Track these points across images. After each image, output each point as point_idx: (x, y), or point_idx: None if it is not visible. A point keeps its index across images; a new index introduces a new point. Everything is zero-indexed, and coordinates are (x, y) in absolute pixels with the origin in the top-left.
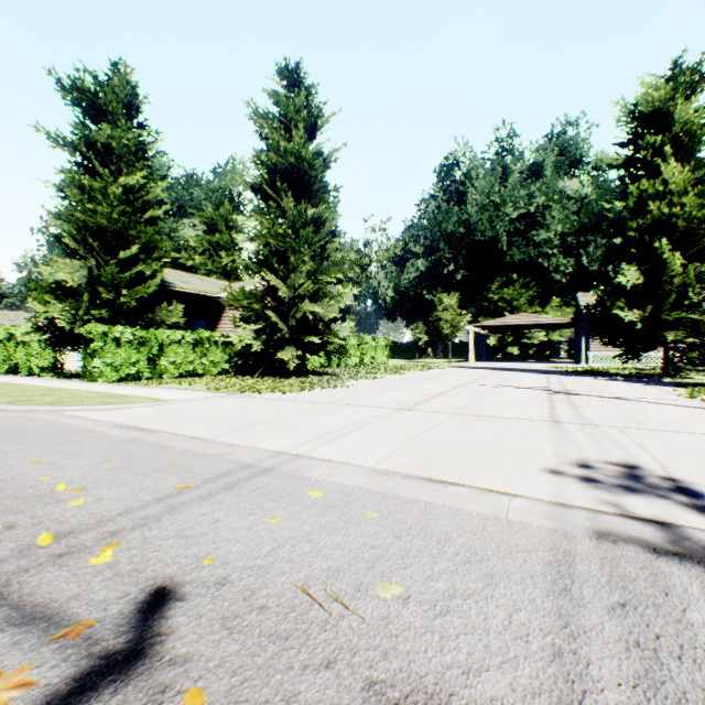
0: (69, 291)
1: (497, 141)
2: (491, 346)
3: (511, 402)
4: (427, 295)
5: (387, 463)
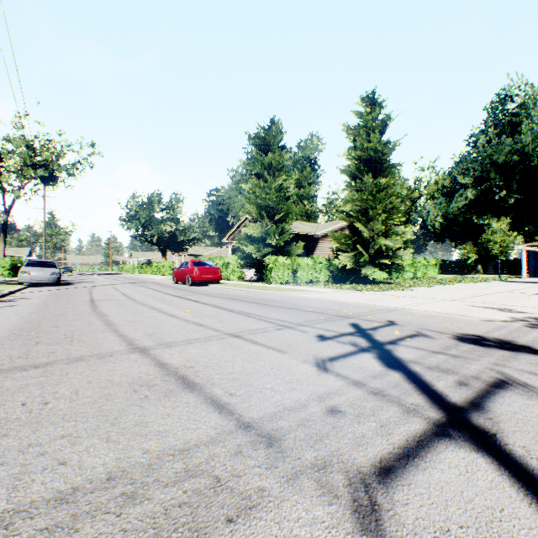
0: (253, 239)
1: None
2: None
3: (532, 301)
4: (476, 220)
5: (443, 311)
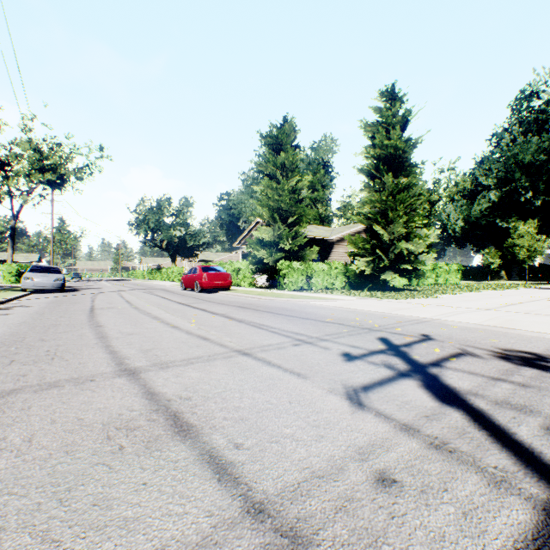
0: (265, 243)
1: None
2: None
3: None
4: (500, 223)
5: (483, 323)
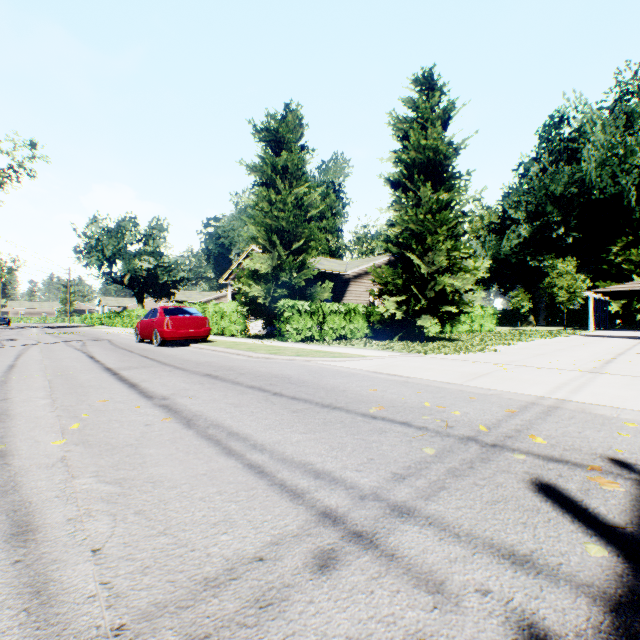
0: (260, 276)
1: (618, 86)
2: (612, 313)
3: None
4: (531, 261)
5: None
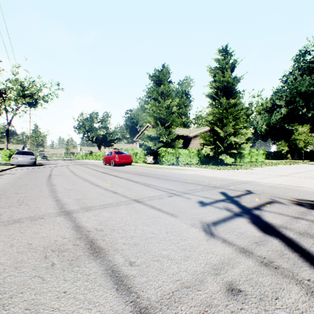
0: (152, 138)
1: None
2: None
3: None
4: (287, 126)
5: (282, 183)
